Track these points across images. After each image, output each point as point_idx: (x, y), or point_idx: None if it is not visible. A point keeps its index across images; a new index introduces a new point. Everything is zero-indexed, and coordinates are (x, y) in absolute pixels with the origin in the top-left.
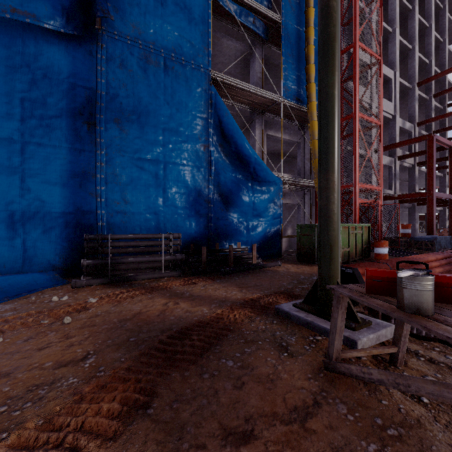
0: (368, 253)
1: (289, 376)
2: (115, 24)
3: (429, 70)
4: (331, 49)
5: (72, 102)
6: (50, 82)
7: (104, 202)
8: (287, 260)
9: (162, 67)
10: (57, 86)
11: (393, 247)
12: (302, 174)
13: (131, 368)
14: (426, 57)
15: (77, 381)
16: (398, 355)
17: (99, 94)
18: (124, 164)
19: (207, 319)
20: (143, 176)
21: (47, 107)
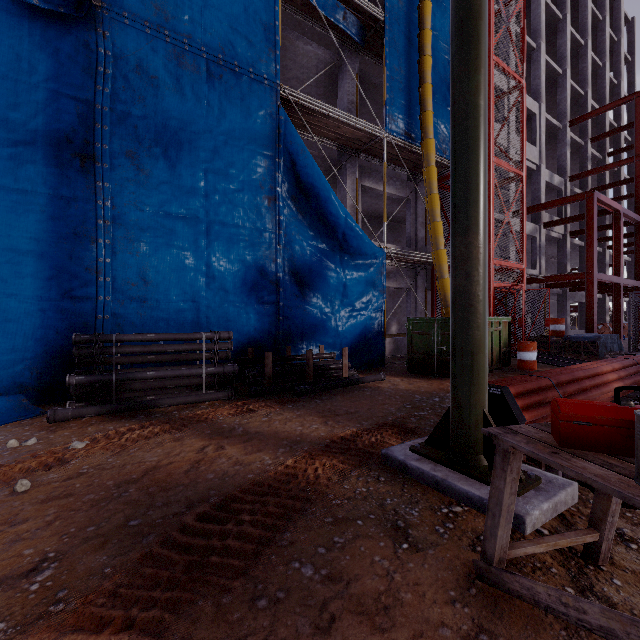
0: (508, 359)
1: (416, 597)
2: (127, 1)
3: (585, 104)
4: (474, 31)
5: (54, 120)
6: (16, 86)
7: (109, 282)
8: (392, 371)
9: (204, 74)
10: (28, 94)
11: (541, 350)
12: (413, 244)
13: (120, 591)
14: (581, 86)
15: (4, 628)
16: (601, 546)
17: (100, 111)
18: (142, 223)
19: (269, 477)
20: (173, 242)
21: (11, 127)
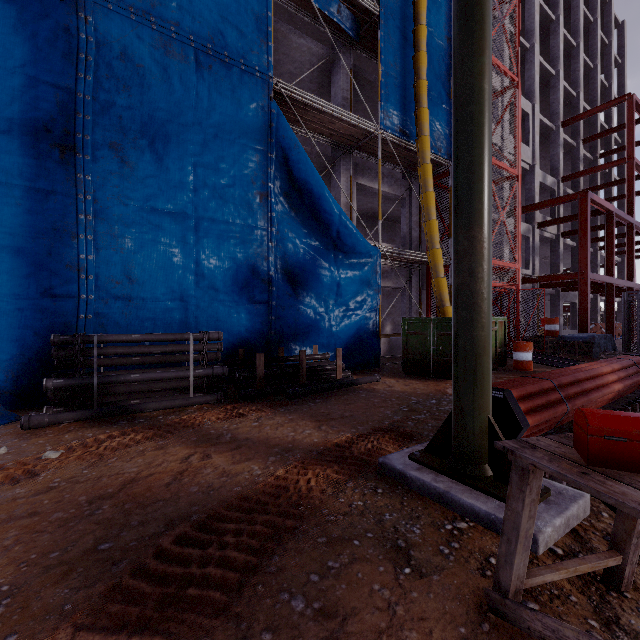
0: (504, 359)
1: (421, 636)
2: None
3: (577, 105)
4: (478, 10)
5: (32, 108)
6: None
7: (92, 280)
8: (387, 372)
9: (192, 64)
10: (3, 80)
11: (535, 350)
12: (408, 244)
13: (80, 634)
14: (573, 88)
15: None
16: (625, 571)
17: (81, 100)
18: (127, 218)
19: (258, 490)
20: (160, 238)
21: None
